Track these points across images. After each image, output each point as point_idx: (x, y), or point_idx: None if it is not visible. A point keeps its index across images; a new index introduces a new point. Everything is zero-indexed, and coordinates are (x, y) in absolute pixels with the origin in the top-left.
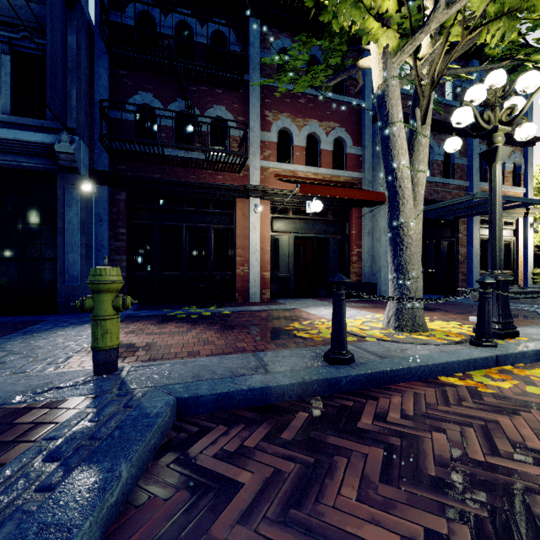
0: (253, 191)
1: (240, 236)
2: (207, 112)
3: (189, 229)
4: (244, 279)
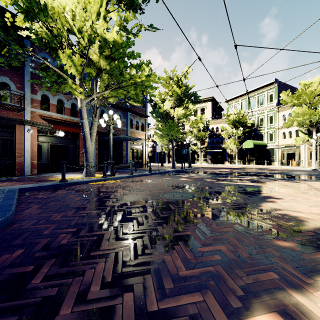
0: (27, 122)
1: (18, 143)
2: None
3: None
4: (21, 164)
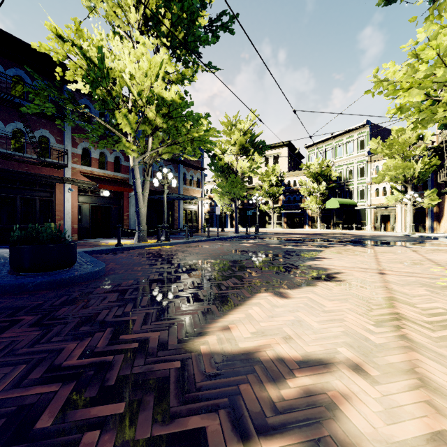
0: (67, 181)
1: (58, 204)
2: (36, 132)
3: (21, 199)
4: (61, 228)
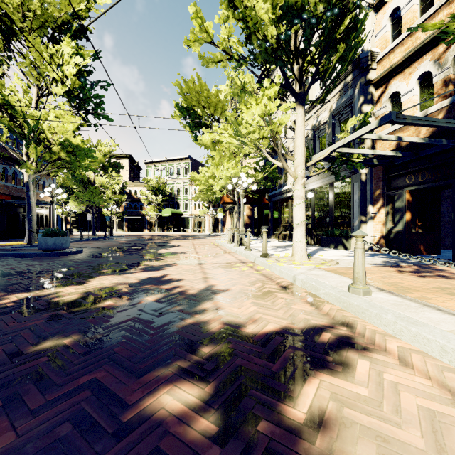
0: None
1: None
2: None
3: None
4: None
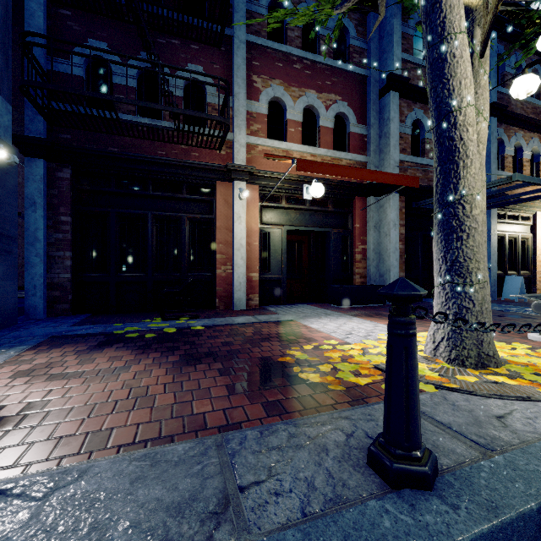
0: (238, 173)
1: (221, 228)
2: (180, 72)
3: (156, 219)
4: (226, 282)
